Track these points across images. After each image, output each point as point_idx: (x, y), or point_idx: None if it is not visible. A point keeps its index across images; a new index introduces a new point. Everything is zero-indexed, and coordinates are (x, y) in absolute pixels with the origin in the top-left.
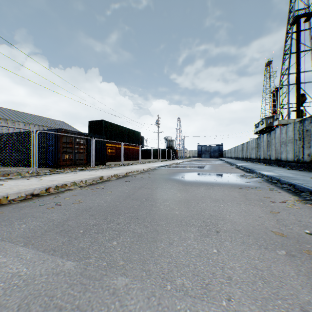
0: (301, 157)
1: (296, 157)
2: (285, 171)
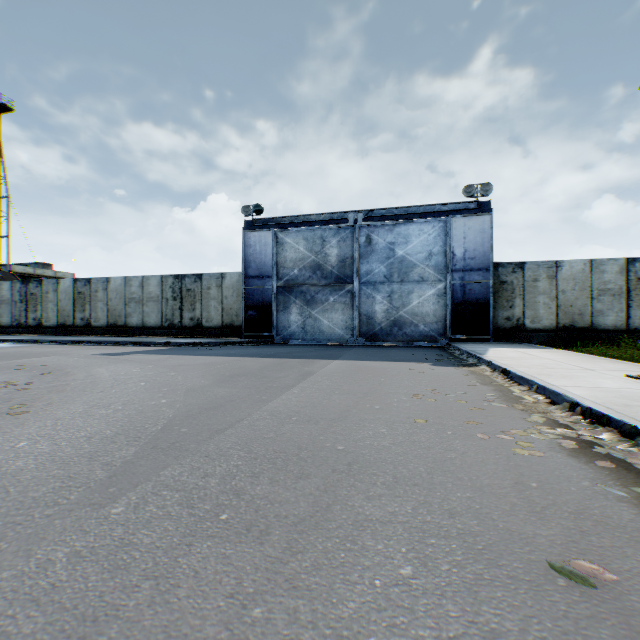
0: (26, 322)
1: (18, 322)
2: (18, 336)
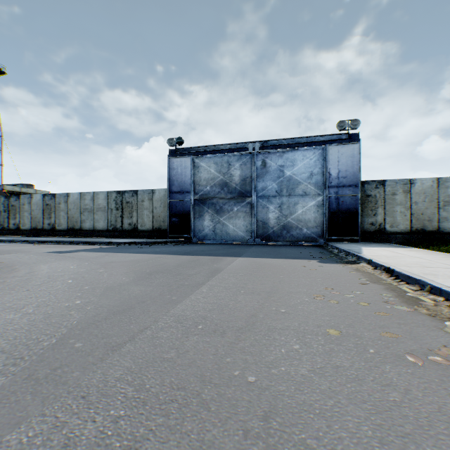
0: (8, 226)
1: (2, 226)
2: (1, 237)
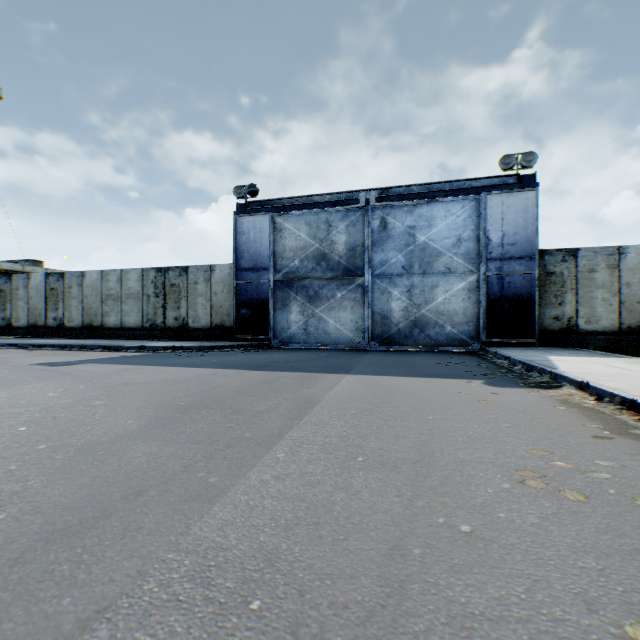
0: None
1: None
2: None
